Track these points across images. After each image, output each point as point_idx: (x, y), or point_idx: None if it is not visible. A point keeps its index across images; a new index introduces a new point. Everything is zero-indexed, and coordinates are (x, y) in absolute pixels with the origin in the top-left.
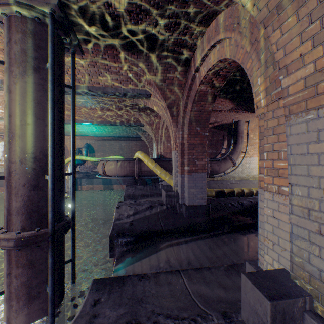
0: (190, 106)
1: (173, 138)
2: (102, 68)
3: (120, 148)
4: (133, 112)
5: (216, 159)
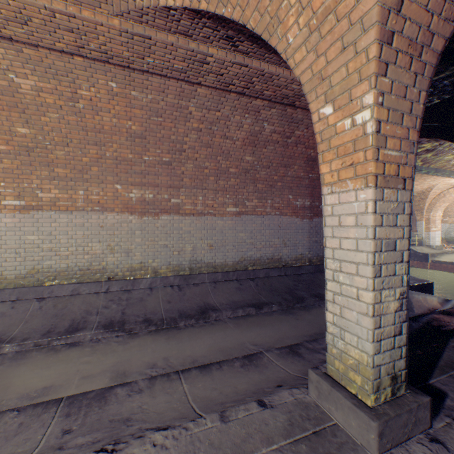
0: None
1: None
2: None
3: None
4: None
5: None
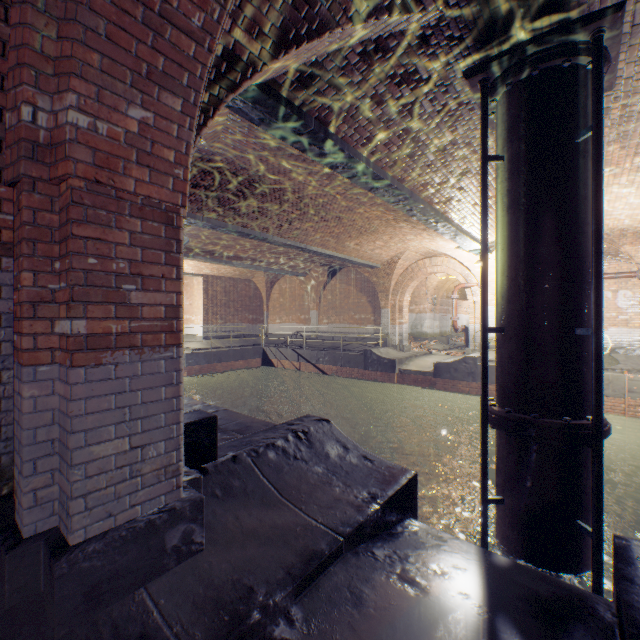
0: None
1: None
2: None
3: None
4: None
5: None
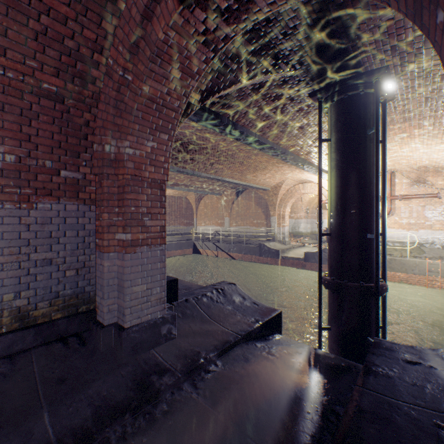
0: None
1: None
2: (421, 46)
3: None
4: None
5: None
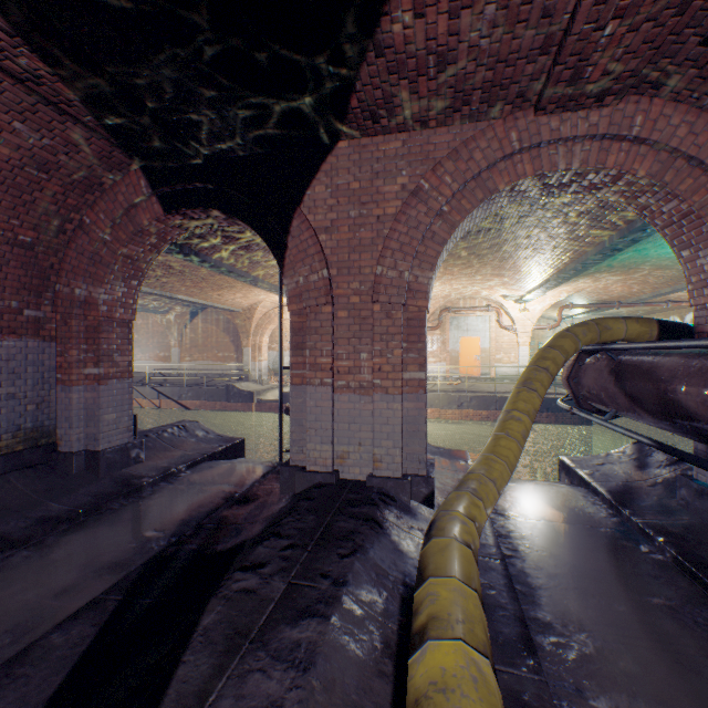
0: None
1: None
2: None
3: None
4: (568, 197)
5: None
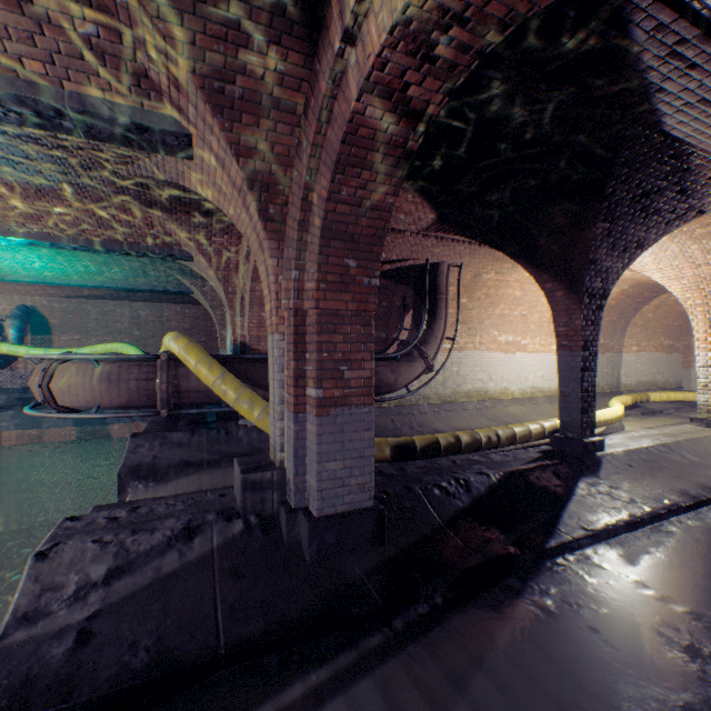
0: (324, 181)
1: (270, 293)
2: None
3: (135, 322)
4: (151, 213)
5: (390, 355)
